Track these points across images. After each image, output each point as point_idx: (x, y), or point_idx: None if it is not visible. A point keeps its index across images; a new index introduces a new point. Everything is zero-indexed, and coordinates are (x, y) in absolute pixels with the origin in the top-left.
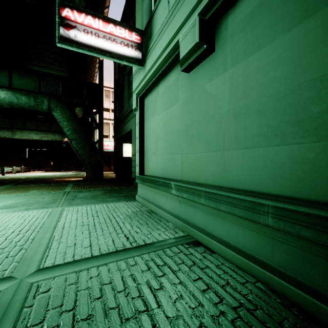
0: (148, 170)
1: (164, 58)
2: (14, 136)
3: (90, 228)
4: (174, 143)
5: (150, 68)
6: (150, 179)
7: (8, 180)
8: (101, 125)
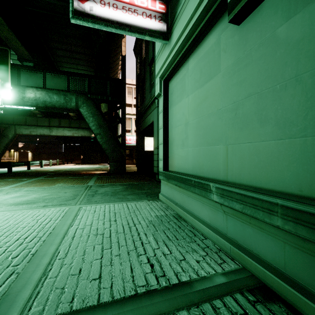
0: (174, 166)
1: (200, 15)
2: (51, 133)
3: (104, 241)
4: (212, 130)
5: (178, 38)
6: (178, 177)
7: (44, 172)
8: (124, 120)
